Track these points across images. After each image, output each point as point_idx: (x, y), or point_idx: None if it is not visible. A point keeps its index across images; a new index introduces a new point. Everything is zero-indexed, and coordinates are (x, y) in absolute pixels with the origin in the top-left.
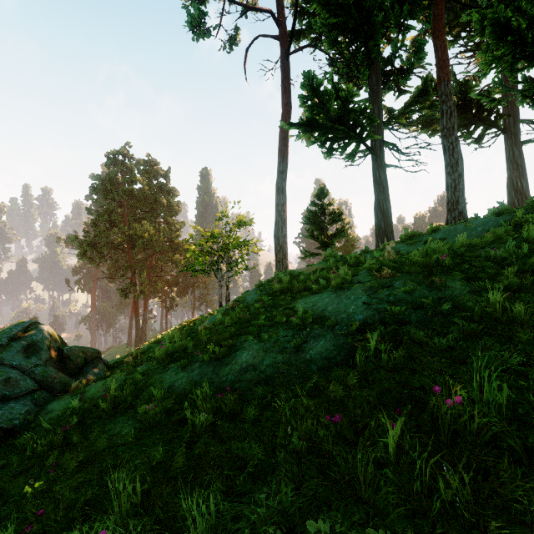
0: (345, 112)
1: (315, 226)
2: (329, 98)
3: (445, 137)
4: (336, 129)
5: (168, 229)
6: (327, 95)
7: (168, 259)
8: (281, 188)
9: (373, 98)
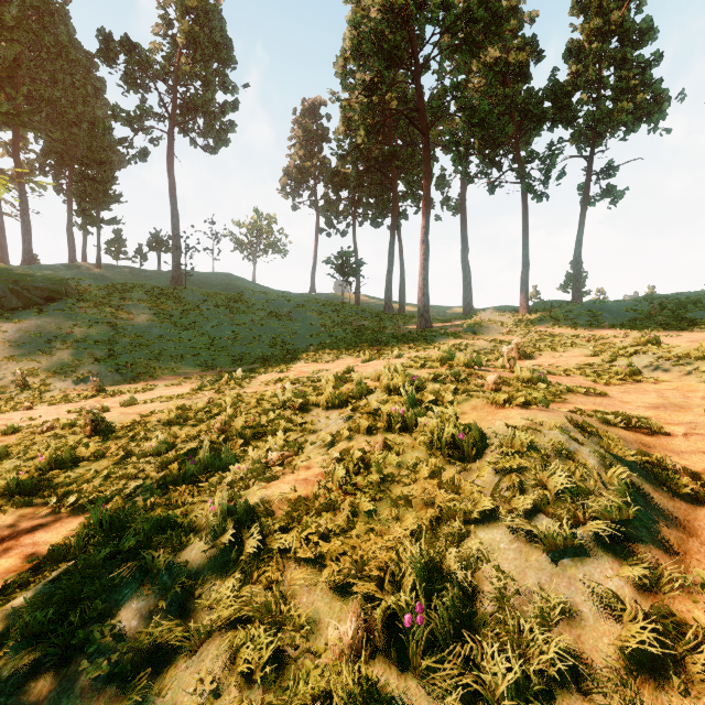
0: None
1: None
2: None
3: (25, 215)
4: None
5: None
6: None
7: None
8: None
9: None
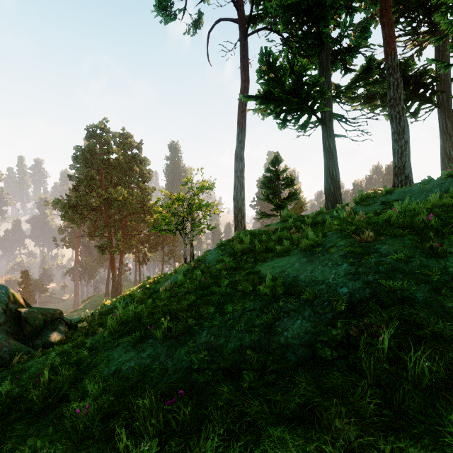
0: (298, 85)
1: (270, 190)
2: (285, 73)
3: (392, 107)
4: (290, 101)
5: (141, 194)
6: (282, 69)
7: (141, 220)
8: (240, 156)
9: (323, 74)
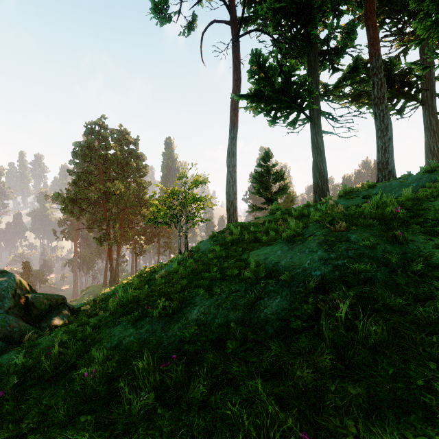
0: (287, 84)
1: (261, 184)
2: (274, 73)
3: (376, 105)
4: (280, 100)
5: (137, 188)
6: (272, 70)
7: (137, 213)
8: (232, 151)
9: (311, 73)
